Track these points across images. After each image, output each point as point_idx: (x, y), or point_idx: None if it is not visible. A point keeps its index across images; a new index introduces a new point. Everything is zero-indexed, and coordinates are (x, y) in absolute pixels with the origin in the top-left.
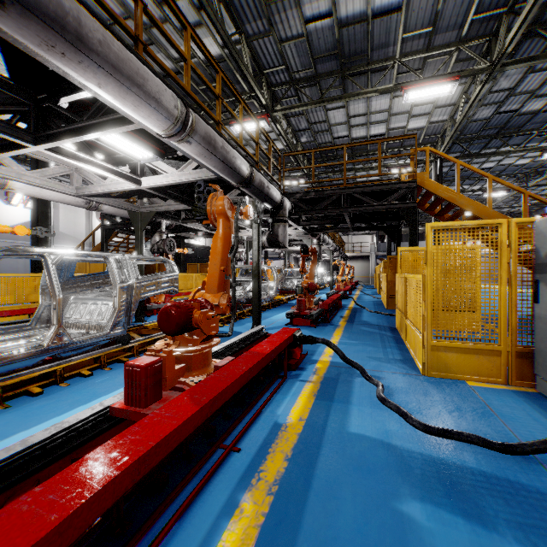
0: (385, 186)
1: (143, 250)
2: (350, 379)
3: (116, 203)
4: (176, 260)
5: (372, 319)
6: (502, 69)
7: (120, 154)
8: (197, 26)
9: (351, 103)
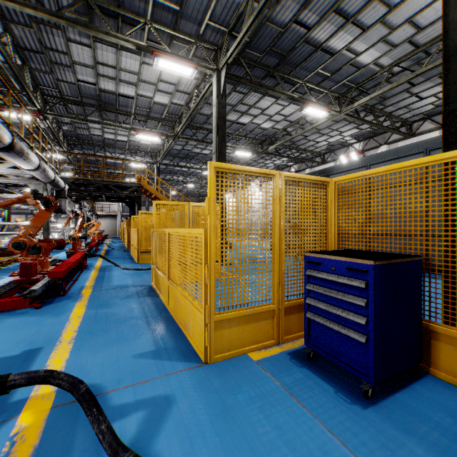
0: (126, 184)
1: None
2: (111, 267)
3: None
4: None
5: (119, 253)
6: (179, 139)
7: None
8: None
9: (105, 121)
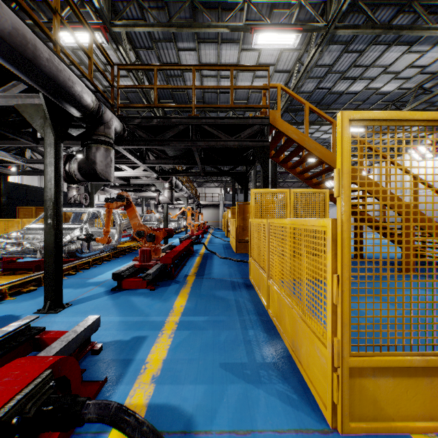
0: (238, 120)
1: None
2: None
3: None
4: None
5: (223, 268)
6: (335, 32)
7: None
8: None
9: (203, 47)
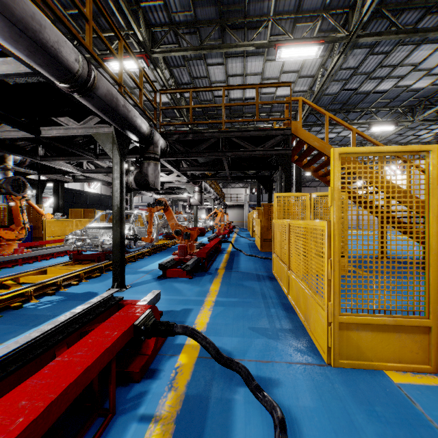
0: (263, 132)
1: None
2: (228, 397)
3: None
4: (54, 205)
5: (249, 264)
6: (357, 40)
7: None
8: None
9: (230, 61)
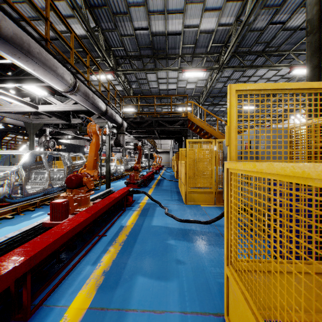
0: (174, 118)
1: (34, 147)
2: (155, 208)
3: (16, 117)
4: None
5: (168, 183)
6: (223, 69)
7: (26, 91)
8: (71, 17)
9: (159, 72)
